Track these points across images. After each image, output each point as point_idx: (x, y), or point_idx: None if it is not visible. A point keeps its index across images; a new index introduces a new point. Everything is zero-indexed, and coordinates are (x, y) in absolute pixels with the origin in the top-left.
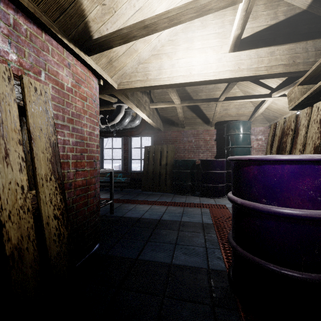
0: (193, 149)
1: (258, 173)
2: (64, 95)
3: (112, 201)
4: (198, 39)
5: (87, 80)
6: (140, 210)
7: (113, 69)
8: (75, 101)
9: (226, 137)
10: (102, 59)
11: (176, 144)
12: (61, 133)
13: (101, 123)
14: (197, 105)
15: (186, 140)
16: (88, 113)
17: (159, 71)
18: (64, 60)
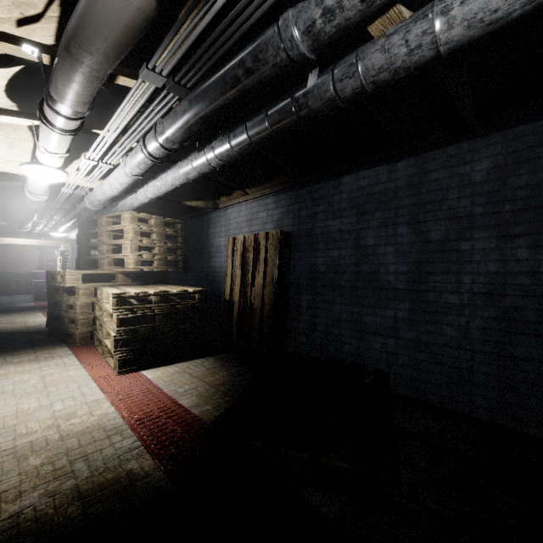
0: (18, 264)
1: (38, 274)
2: None
3: None
4: None
5: None
6: None
7: None
8: None
9: (46, 257)
10: None
11: (0, 259)
12: None
13: None
14: None
15: (11, 256)
16: None
17: (4, 238)
18: None
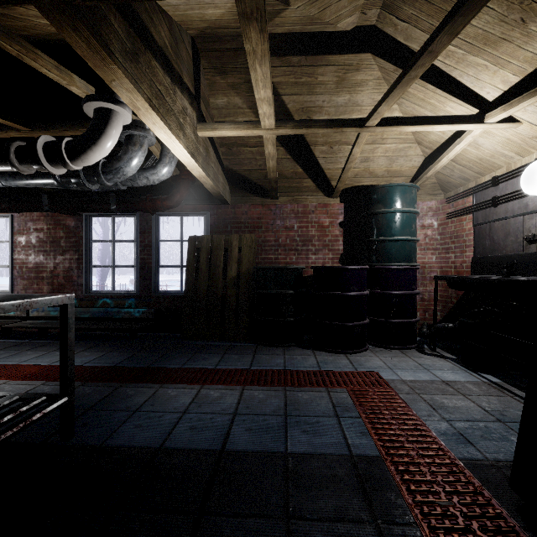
0: (296, 245)
1: None
2: None
3: (68, 400)
4: None
5: None
6: (164, 412)
7: None
8: None
9: (366, 218)
10: None
11: (260, 233)
12: None
13: (47, 159)
14: (308, 145)
15: (282, 224)
16: None
17: None
18: None
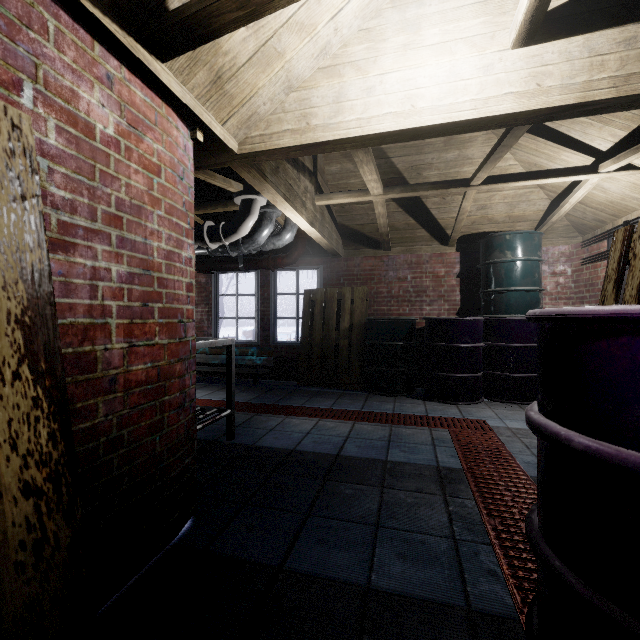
0: (410, 296)
1: None
2: (96, 153)
3: (231, 412)
4: (433, 21)
5: (160, 124)
6: (293, 432)
7: (226, 102)
8: (127, 171)
9: (484, 268)
10: (197, 74)
11: (372, 284)
12: (85, 249)
13: (209, 239)
14: (419, 198)
15: (394, 276)
16: (162, 205)
17: (337, 107)
18: (95, 64)
